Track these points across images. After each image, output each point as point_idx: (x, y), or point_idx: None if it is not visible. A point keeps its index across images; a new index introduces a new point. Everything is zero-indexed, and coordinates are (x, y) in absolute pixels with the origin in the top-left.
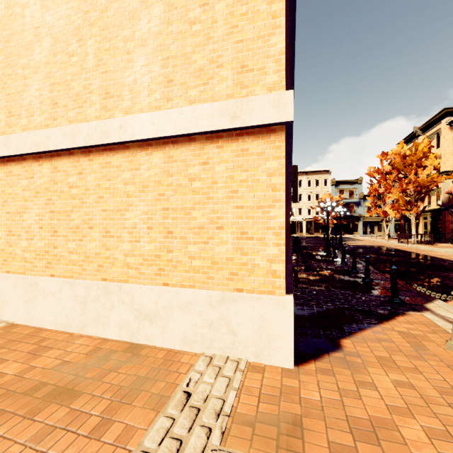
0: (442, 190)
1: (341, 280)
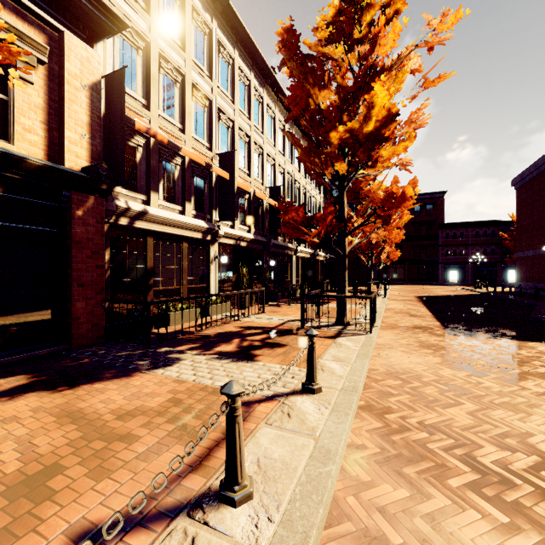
0: (124, 106)
1: (515, 294)
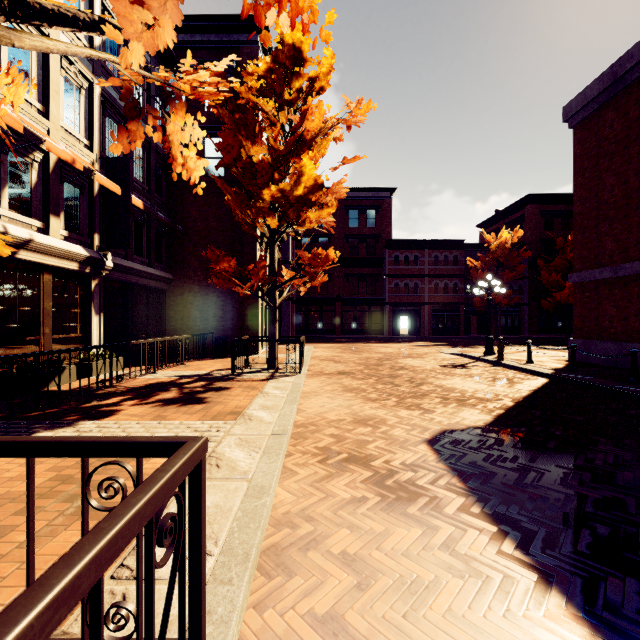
0: None
1: None
